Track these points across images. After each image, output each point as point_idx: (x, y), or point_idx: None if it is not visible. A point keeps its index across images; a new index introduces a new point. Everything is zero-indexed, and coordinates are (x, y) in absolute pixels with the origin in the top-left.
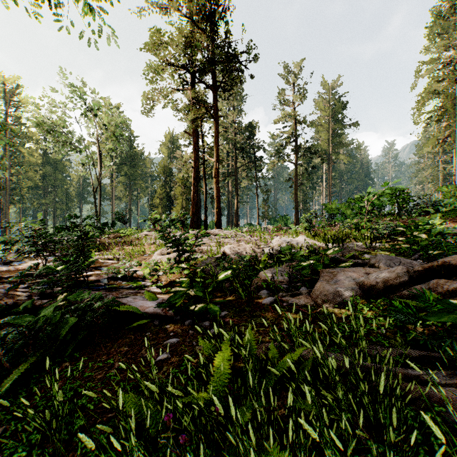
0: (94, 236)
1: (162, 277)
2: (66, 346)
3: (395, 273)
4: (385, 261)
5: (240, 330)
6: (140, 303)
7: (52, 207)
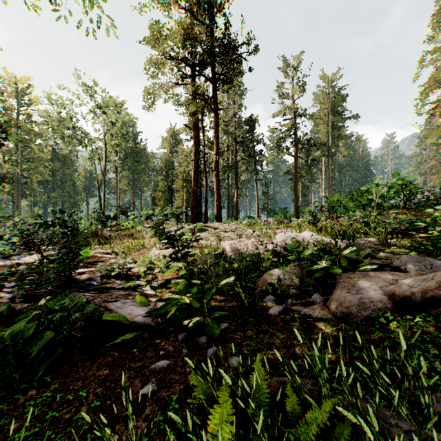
0: (96, 229)
1: (158, 274)
2: (38, 365)
3: (433, 281)
4: (413, 264)
5: (243, 352)
6: (129, 309)
7: (60, 200)
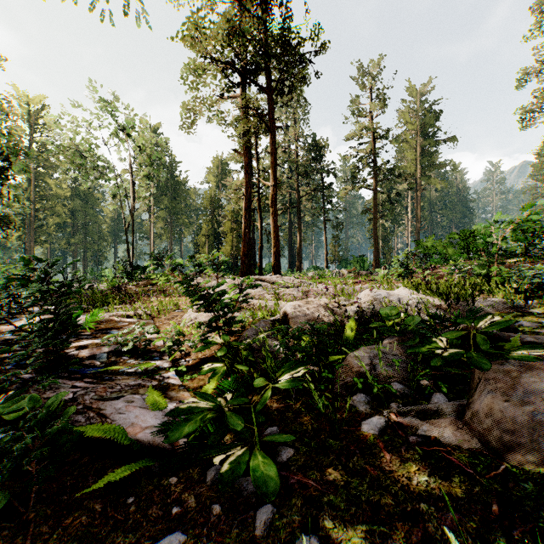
0: (119, 284)
1: (192, 349)
2: None
3: None
4: None
5: (325, 525)
6: (133, 415)
7: (82, 247)
